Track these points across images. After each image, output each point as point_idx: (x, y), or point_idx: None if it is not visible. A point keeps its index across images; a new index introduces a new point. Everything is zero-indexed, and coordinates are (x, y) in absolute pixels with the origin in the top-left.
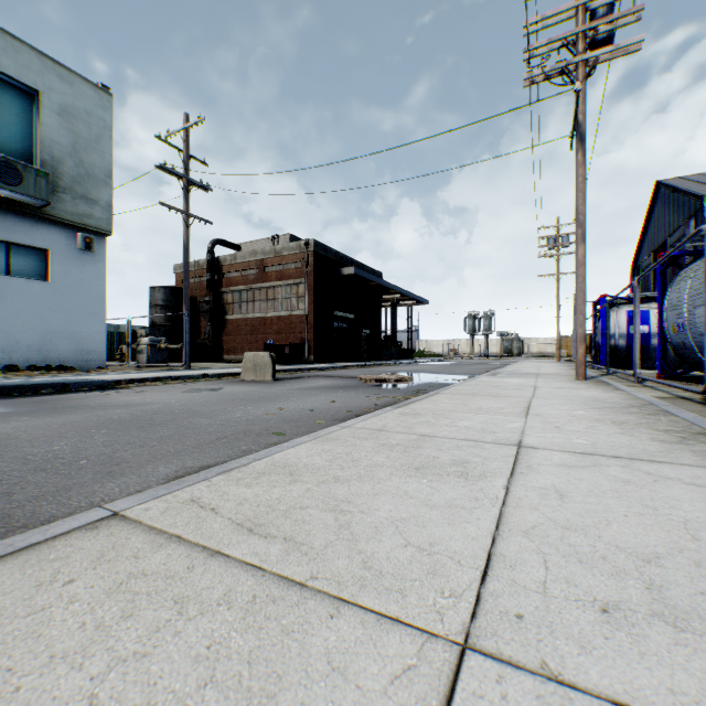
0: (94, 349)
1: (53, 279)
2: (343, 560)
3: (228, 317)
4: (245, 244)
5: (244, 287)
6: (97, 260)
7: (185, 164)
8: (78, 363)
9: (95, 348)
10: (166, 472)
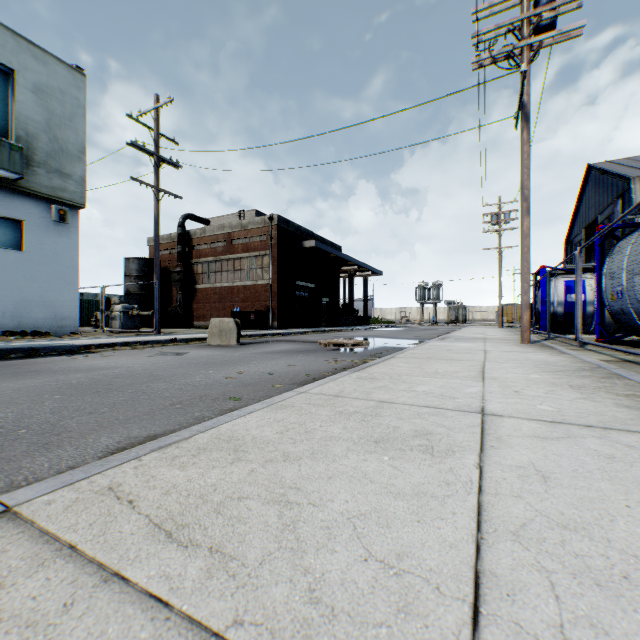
0: (68, 315)
1: (28, 249)
2: (282, 588)
3: (198, 286)
4: (214, 219)
5: (213, 258)
6: (71, 232)
7: (156, 142)
8: (53, 329)
9: (69, 314)
10: (107, 443)
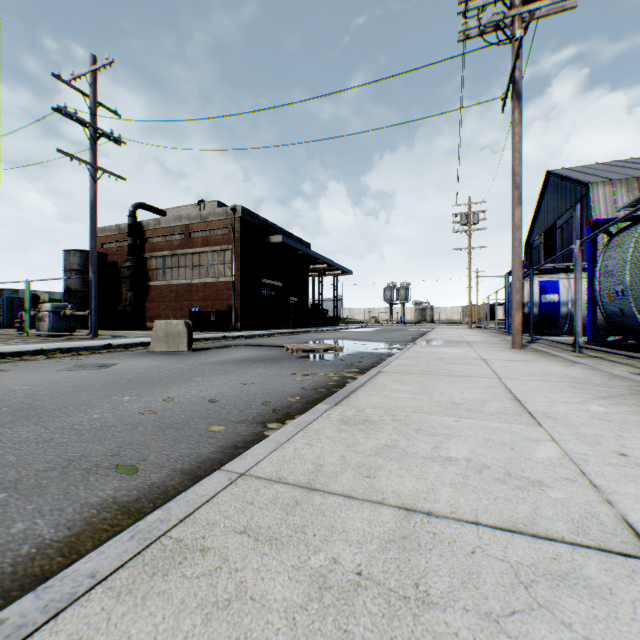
0: None
1: None
2: None
3: (152, 283)
4: (171, 209)
5: (168, 252)
6: None
7: (92, 111)
8: None
9: None
10: None
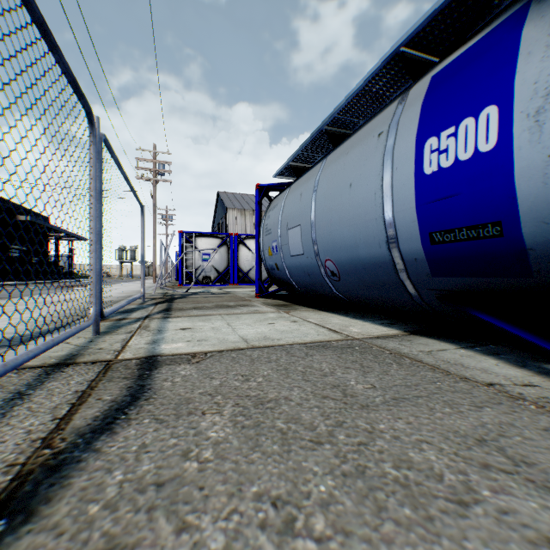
0: None
1: None
2: None
3: None
4: None
5: None
6: None
7: None
8: None
9: None
10: None
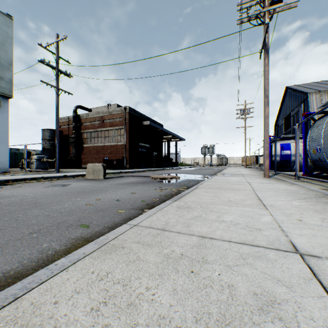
0: (1, 161)
1: None
2: None
3: (84, 145)
4: (94, 108)
5: (93, 130)
6: (3, 111)
7: (57, 61)
8: None
9: (2, 161)
10: None
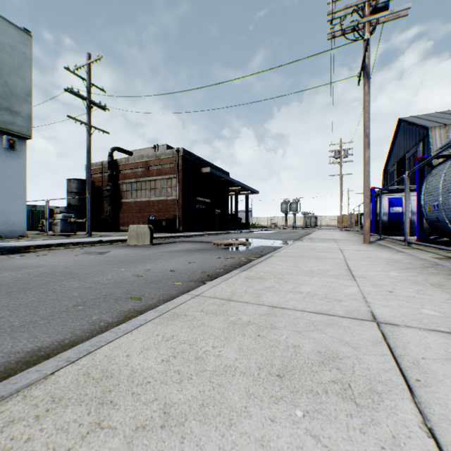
0: (17, 222)
1: None
2: None
3: (123, 200)
4: (135, 151)
5: (134, 180)
6: (19, 157)
7: (88, 90)
8: (4, 232)
9: (18, 221)
10: None
